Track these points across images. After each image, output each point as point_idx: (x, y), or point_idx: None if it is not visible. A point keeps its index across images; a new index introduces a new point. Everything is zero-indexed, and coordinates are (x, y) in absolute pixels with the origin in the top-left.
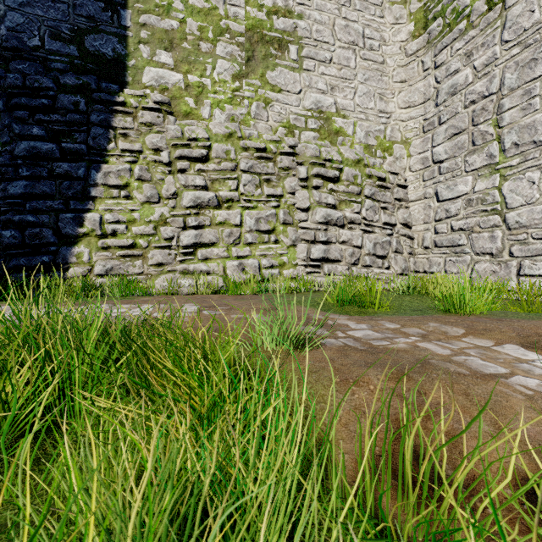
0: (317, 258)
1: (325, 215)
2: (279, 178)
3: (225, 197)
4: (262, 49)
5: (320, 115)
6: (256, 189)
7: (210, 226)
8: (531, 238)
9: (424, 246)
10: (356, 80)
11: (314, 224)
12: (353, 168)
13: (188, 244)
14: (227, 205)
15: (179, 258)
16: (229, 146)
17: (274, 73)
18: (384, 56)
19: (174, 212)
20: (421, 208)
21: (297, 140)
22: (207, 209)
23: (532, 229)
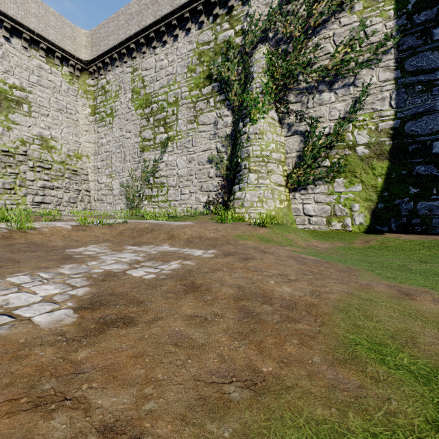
0: (38, 202)
1: (43, 184)
2: (17, 165)
3: None
4: (7, 103)
5: (42, 138)
6: (3, 169)
7: None
8: (117, 199)
9: (95, 200)
10: (63, 126)
11: (37, 187)
12: (59, 165)
13: None
14: None
15: None
16: None
17: (14, 115)
18: (78, 118)
19: None
20: (94, 185)
21: (28, 148)
22: None
23: (117, 196)
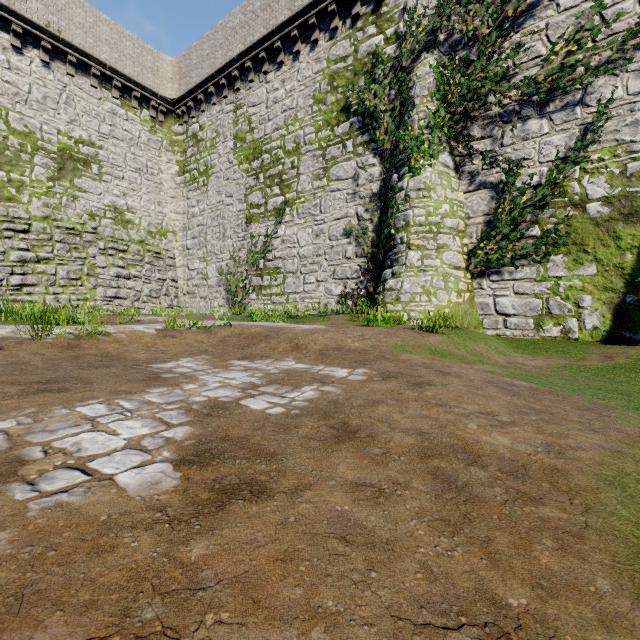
0: (111, 296)
1: (117, 272)
2: (84, 247)
3: (44, 257)
4: (72, 164)
5: (116, 210)
6: (67, 253)
7: (32, 274)
8: (214, 292)
9: (184, 293)
10: (142, 192)
11: (110, 277)
12: (138, 246)
13: (16, 284)
14: (45, 262)
15: (9, 292)
16: (46, 224)
17: (81, 180)
18: (161, 180)
19: (4, 264)
20: (182, 272)
21: (98, 223)
22: (30, 263)
23: (214, 288)
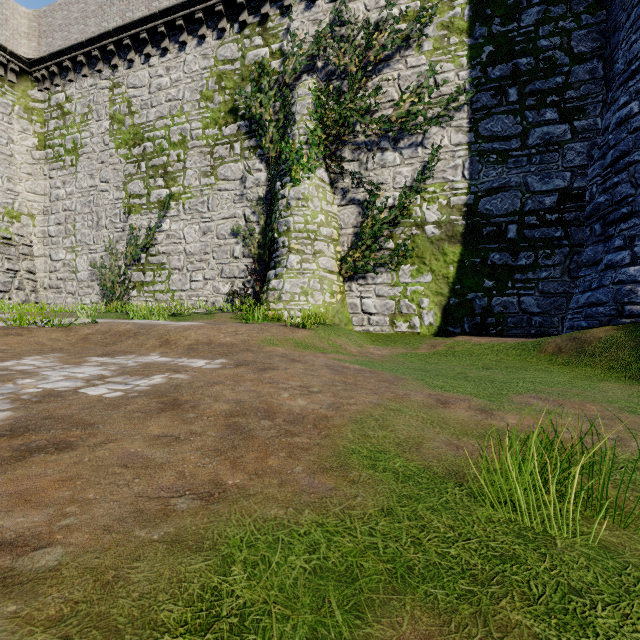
0: None
1: None
2: None
3: None
4: None
5: None
6: None
7: None
8: (85, 286)
9: (44, 287)
10: None
11: None
12: None
13: None
14: None
15: None
16: None
17: None
18: (12, 151)
19: None
20: (42, 262)
21: None
22: None
23: (85, 283)
